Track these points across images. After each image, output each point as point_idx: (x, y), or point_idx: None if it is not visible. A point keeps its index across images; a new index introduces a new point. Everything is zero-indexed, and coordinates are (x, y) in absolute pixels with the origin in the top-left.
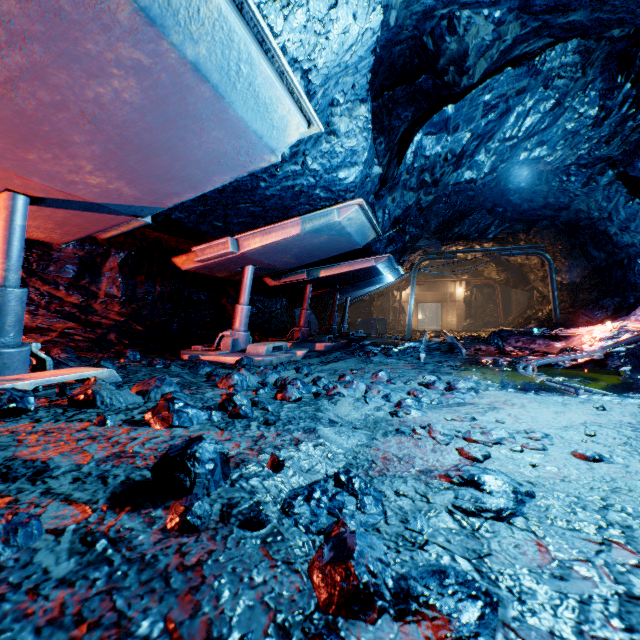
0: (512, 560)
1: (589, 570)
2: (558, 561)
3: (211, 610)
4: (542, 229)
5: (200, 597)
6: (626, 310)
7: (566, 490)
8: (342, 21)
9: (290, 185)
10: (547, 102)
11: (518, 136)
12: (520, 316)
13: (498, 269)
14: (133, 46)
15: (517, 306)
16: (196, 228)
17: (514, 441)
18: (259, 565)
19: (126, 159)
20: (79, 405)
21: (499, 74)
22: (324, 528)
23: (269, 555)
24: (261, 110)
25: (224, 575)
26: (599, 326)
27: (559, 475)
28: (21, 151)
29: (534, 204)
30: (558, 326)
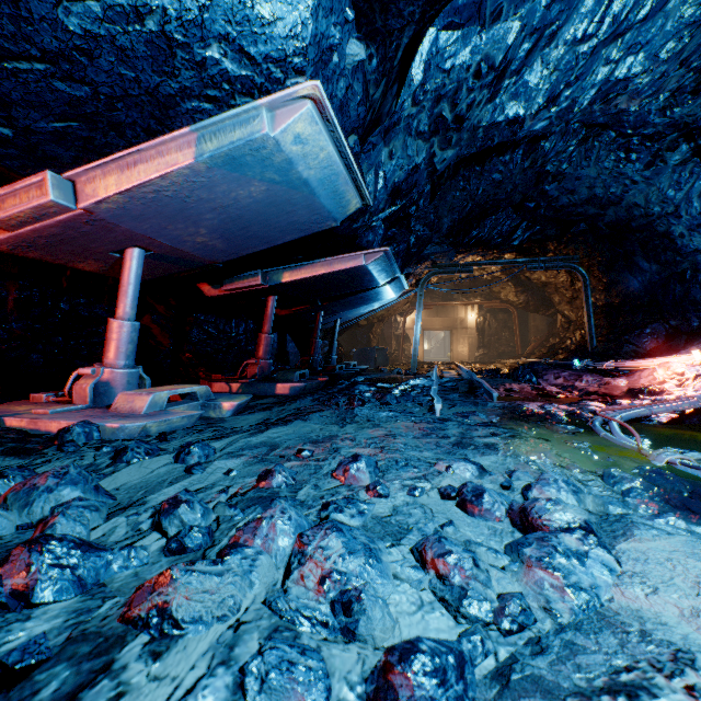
0: None
1: None
2: None
3: None
4: (578, 236)
5: None
6: (685, 336)
7: None
8: None
9: (128, 4)
10: None
11: (599, 33)
12: (541, 345)
13: (517, 290)
14: None
15: (536, 334)
16: None
17: None
18: None
19: None
20: None
21: None
22: None
23: None
24: None
25: None
26: (677, 357)
27: None
28: None
29: (575, 197)
30: (598, 357)
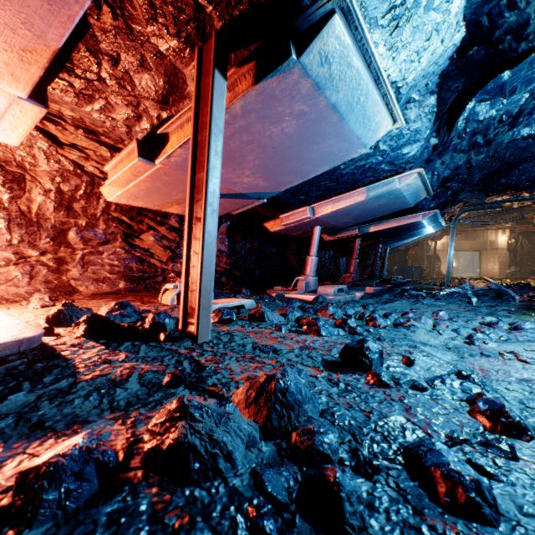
0: None
1: None
2: None
3: (425, 418)
4: None
5: (414, 413)
6: None
7: None
8: (432, 47)
9: (362, 164)
10: None
11: None
12: None
13: None
14: (302, 103)
15: None
16: (286, 202)
17: None
18: (437, 406)
19: (270, 165)
20: (256, 320)
21: None
22: (463, 398)
23: (439, 403)
24: (365, 121)
25: (420, 407)
26: None
27: None
28: None
29: None
30: None
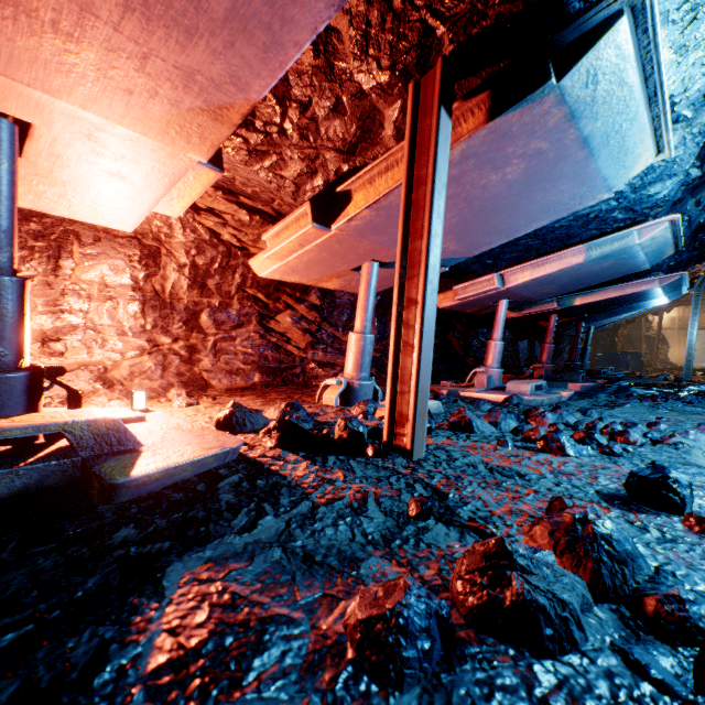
0: None
1: None
2: None
3: None
4: None
5: None
6: None
7: None
8: None
9: (585, 213)
10: None
11: None
12: None
13: None
14: (542, 140)
15: None
16: (467, 268)
17: None
18: None
19: (470, 223)
20: (461, 429)
21: None
22: None
23: None
24: (619, 156)
25: None
26: None
27: None
28: None
29: None
30: None
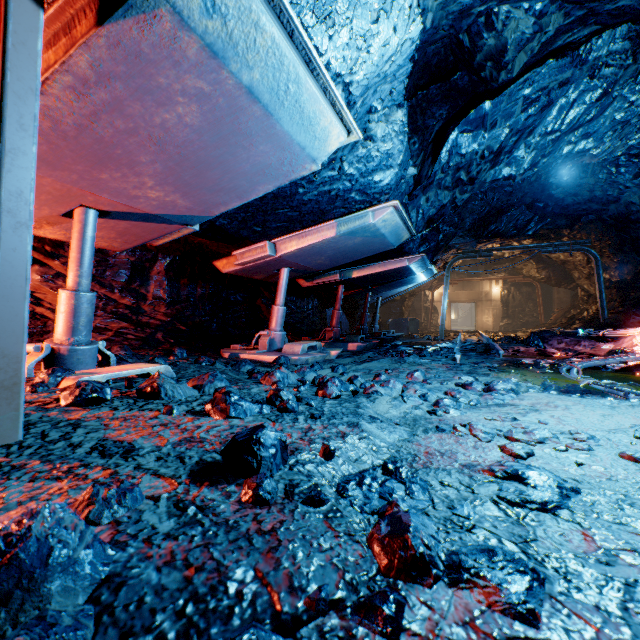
0: (558, 546)
1: (635, 559)
2: (604, 549)
3: (290, 565)
4: (588, 224)
5: (279, 555)
6: None
7: (613, 488)
8: (383, 35)
9: (327, 190)
10: (593, 92)
11: (561, 129)
12: (563, 316)
13: (538, 267)
14: (197, 77)
15: (559, 305)
16: (237, 233)
17: (558, 441)
18: (324, 534)
19: (182, 174)
20: (146, 396)
21: (540, 67)
22: (377, 509)
23: (332, 527)
24: (305, 124)
25: (296, 540)
26: None
27: (606, 474)
28: (96, 172)
29: (579, 198)
30: (606, 327)
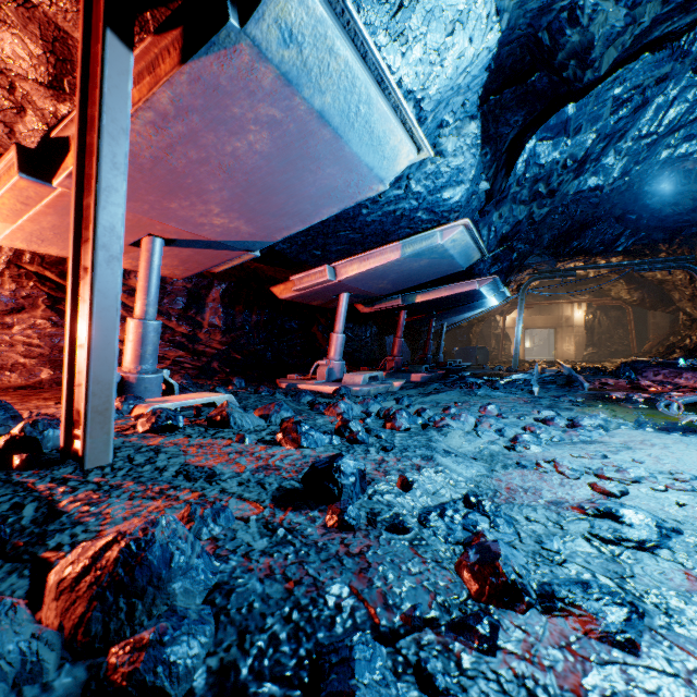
0: (657, 583)
1: None
2: None
3: (382, 585)
4: (691, 237)
5: (371, 575)
6: None
7: None
8: (458, 47)
9: (391, 210)
10: None
11: (658, 132)
12: (660, 344)
13: (630, 287)
14: (270, 105)
15: (655, 332)
16: (296, 258)
17: (656, 481)
18: (412, 560)
19: (248, 200)
20: (216, 425)
21: (633, 62)
22: (461, 540)
23: (418, 554)
24: (374, 144)
25: (385, 563)
26: None
27: None
28: (166, 202)
29: (679, 208)
30: None
